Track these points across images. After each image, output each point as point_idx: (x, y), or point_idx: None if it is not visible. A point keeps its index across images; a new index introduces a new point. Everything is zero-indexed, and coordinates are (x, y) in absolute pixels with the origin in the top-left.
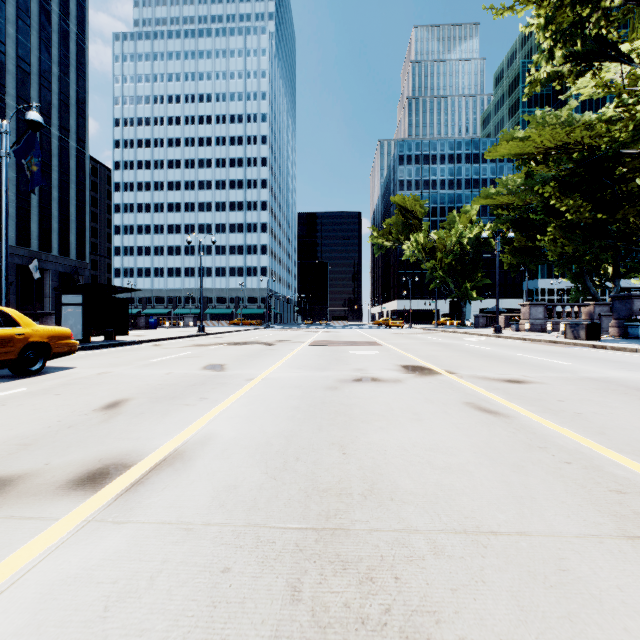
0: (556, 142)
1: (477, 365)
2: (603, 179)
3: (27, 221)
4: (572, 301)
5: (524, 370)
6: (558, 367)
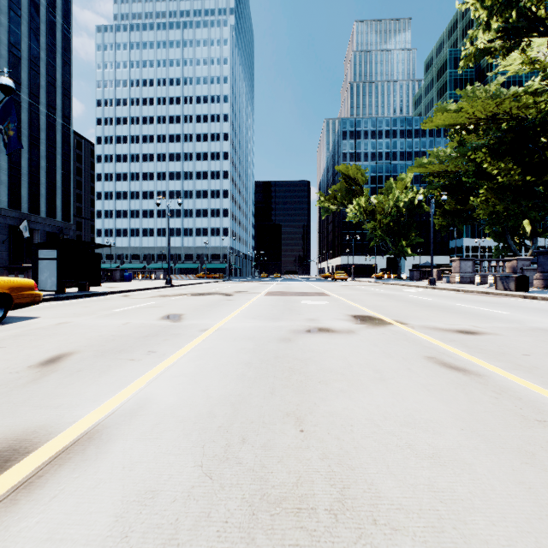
0: (486, 113)
1: (424, 315)
2: (530, 145)
3: (18, 187)
4: (495, 257)
5: (471, 320)
6: (502, 317)
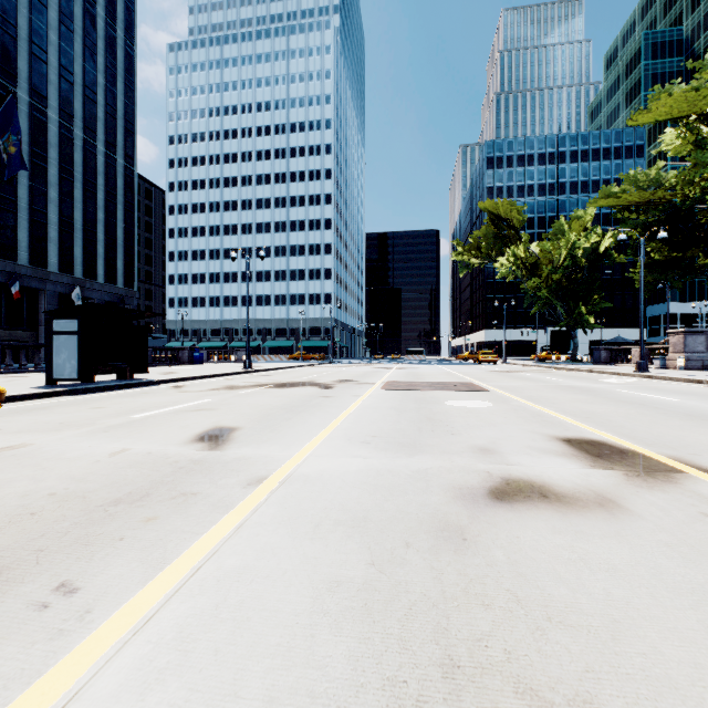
0: None
1: None
2: None
3: (70, 245)
4: None
5: None
6: None
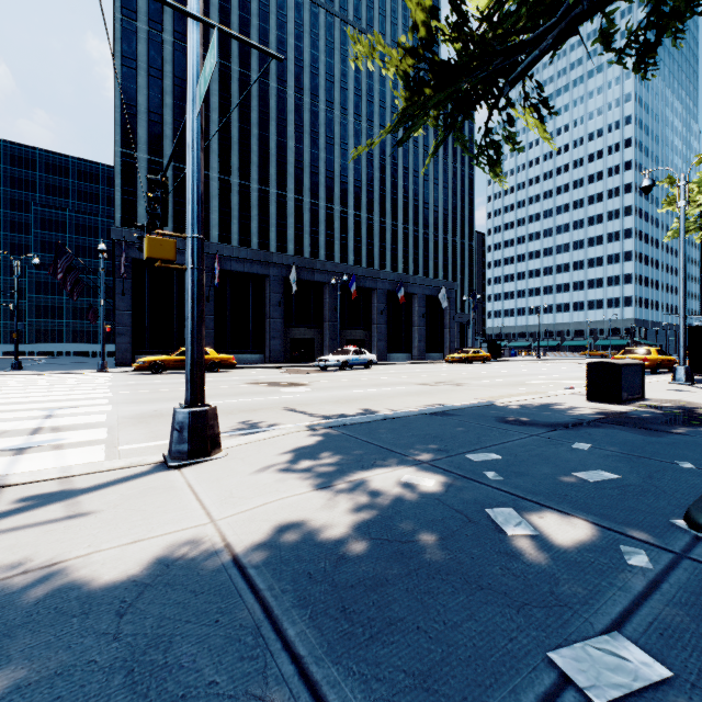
0: None
1: None
2: None
3: None
4: None
5: None
6: None
